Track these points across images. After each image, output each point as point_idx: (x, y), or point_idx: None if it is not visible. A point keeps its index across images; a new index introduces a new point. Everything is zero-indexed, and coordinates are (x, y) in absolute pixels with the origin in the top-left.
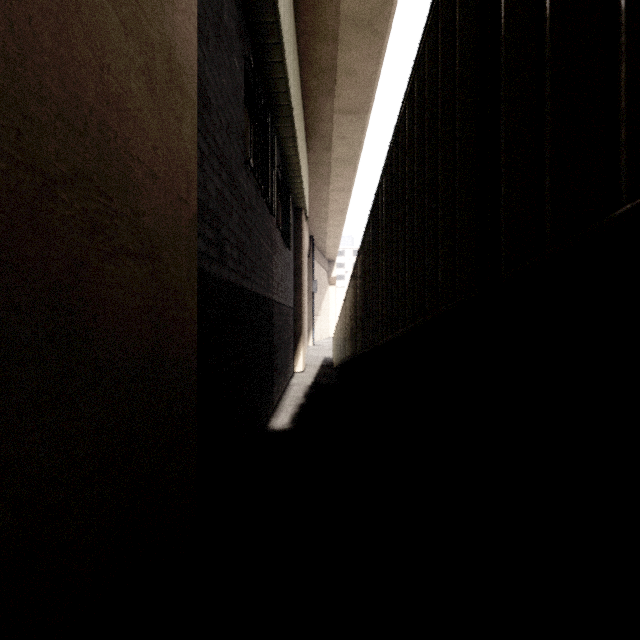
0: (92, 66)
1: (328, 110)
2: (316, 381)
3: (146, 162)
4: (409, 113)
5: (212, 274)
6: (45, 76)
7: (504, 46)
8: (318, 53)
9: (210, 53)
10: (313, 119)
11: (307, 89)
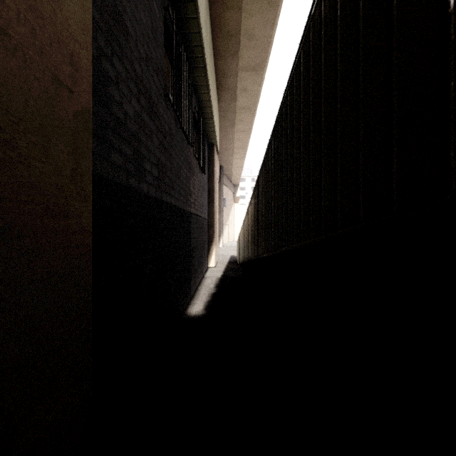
0: None
1: (234, 68)
2: (224, 274)
3: None
4: None
5: (130, 186)
6: None
7: None
8: (226, 20)
9: None
10: (222, 75)
11: (217, 50)
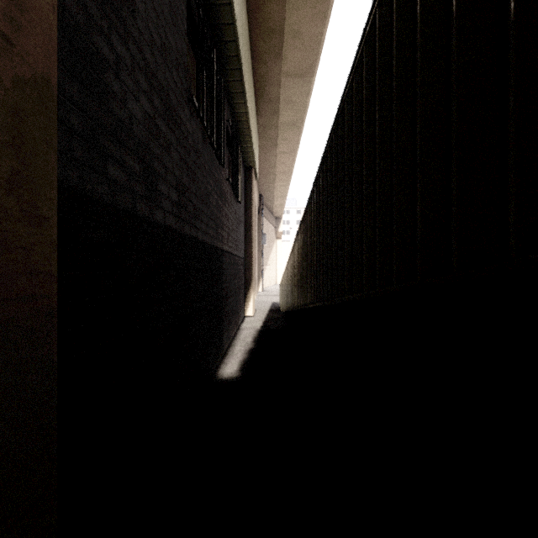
0: None
1: (276, 73)
2: (265, 325)
3: None
4: None
5: (137, 213)
6: None
7: None
8: (266, 13)
9: None
10: (262, 83)
11: (256, 51)
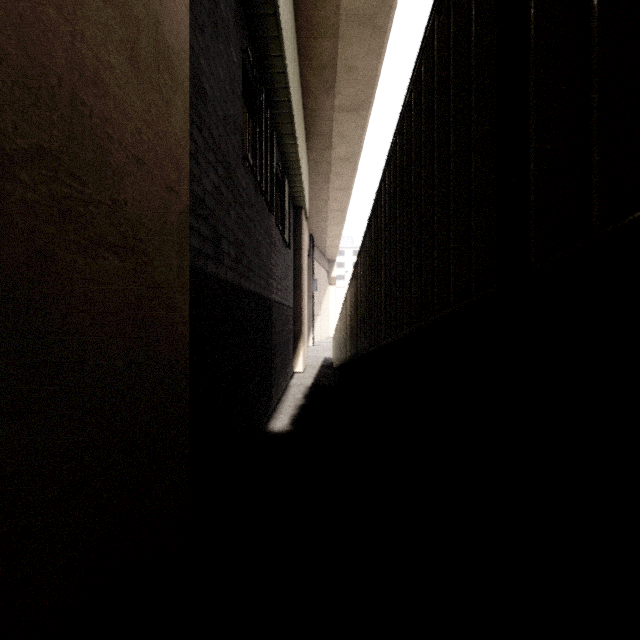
0: (61, 31)
1: (328, 107)
2: (316, 382)
3: (129, 146)
4: (416, 98)
5: (208, 272)
6: None
7: (534, 2)
8: (318, 49)
9: (206, 42)
10: (313, 117)
11: (307, 86)
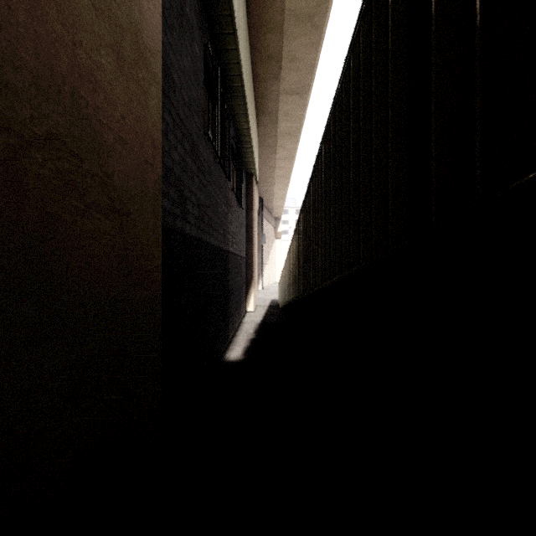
0: (65, 41)
1: (275, 91)
2: (265, 319)
3: (115, 129)
4: (345, 88)
5: (176, 229)
6: (20, 47)
7: (435, 21)
8: (266, 42)
9: (174, 40)
10: (262, 99)
11: (257, 73)
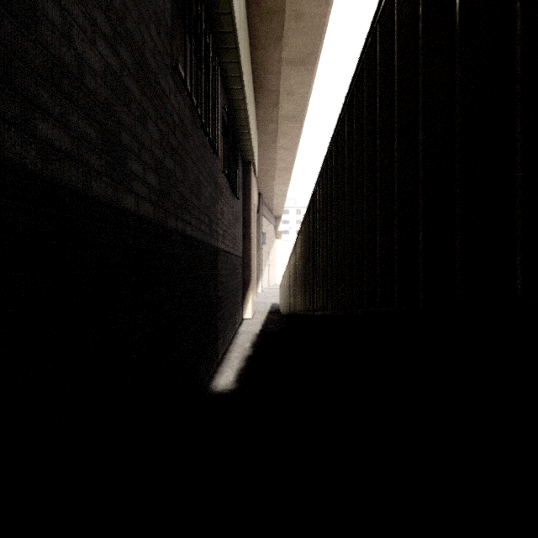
0: None
1: (276, 61)
2: (264, 328)
3: None
4: None
5: (93, 194)
6: None
7: None
8: None
9: None
10: (261, 71)
11: (255, 36)
